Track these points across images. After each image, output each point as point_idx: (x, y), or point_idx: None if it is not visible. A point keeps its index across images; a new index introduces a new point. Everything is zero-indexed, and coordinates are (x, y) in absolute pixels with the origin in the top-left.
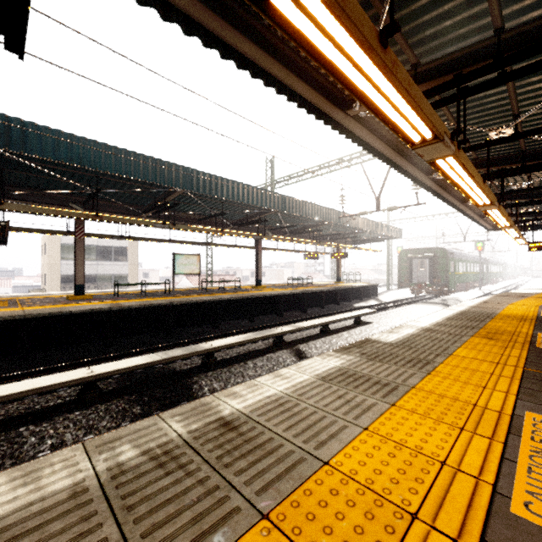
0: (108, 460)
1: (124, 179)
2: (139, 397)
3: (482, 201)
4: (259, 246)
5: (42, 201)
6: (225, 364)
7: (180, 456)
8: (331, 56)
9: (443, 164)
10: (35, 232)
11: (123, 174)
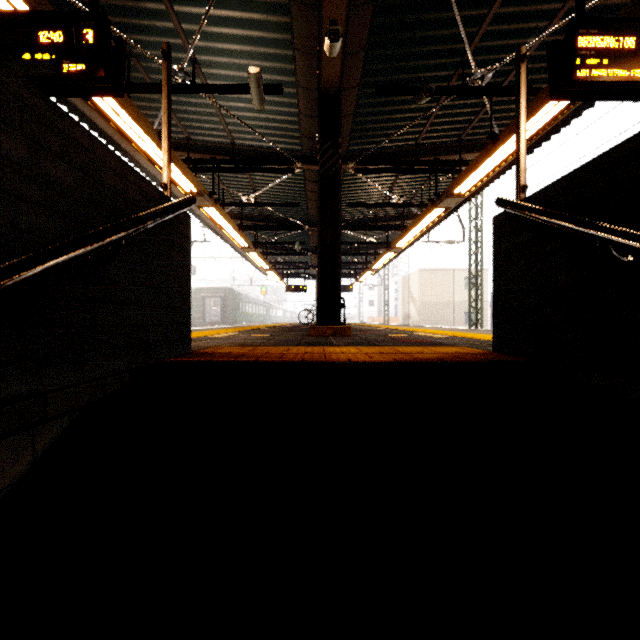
0: None
1: None
2: None
3: (243, 244)
4: None
5: None
6: None
7: None
8: (130, 135)
9: (208, 211)
10: None
11: None
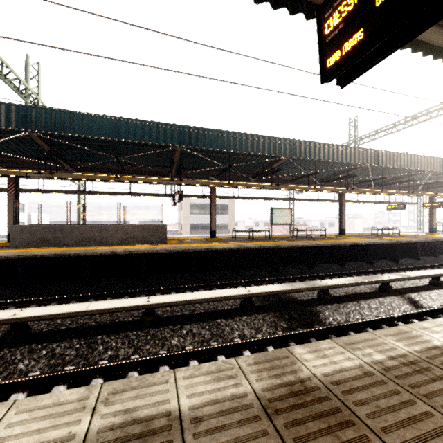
0: (365, 356)
1: (245, 155)
2: (281, 315)
3: None
4: (342, 199)
5: (194, 176)
6: (339, 301)
7: (429, 369)
8: None
9: None
10: (186, 197)
11: (249, 151)
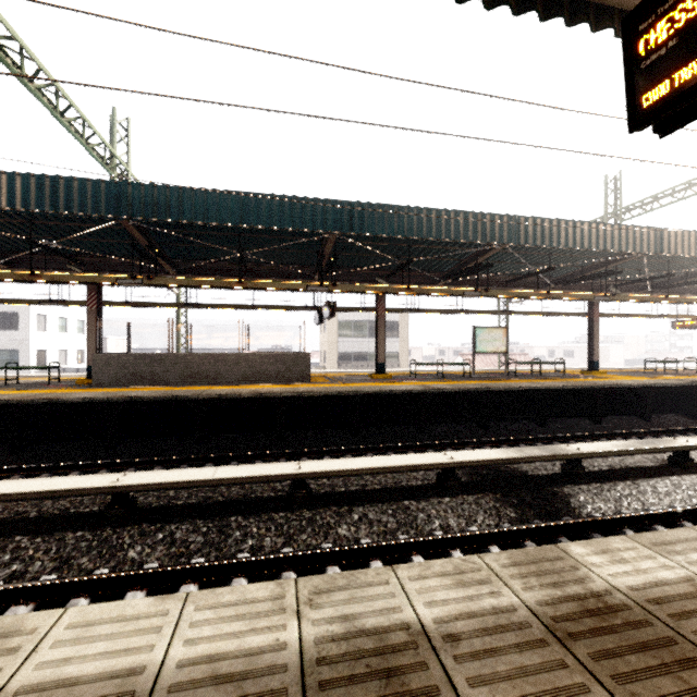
0: (693, 564)
1: (434, 243)
2: (504, 497)
3: None
4: (594, 311)
5: (350, 279)
6: (600, 479)
7: None
8: None
9: None
10: (337, 310)
11: (443, 238)
